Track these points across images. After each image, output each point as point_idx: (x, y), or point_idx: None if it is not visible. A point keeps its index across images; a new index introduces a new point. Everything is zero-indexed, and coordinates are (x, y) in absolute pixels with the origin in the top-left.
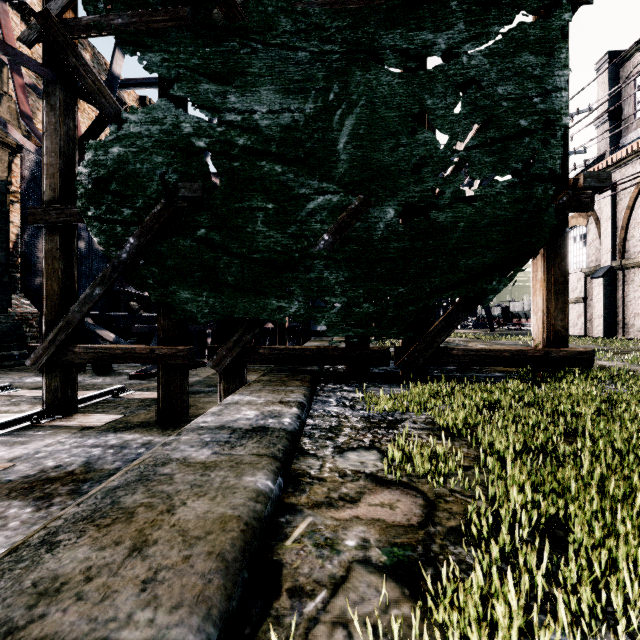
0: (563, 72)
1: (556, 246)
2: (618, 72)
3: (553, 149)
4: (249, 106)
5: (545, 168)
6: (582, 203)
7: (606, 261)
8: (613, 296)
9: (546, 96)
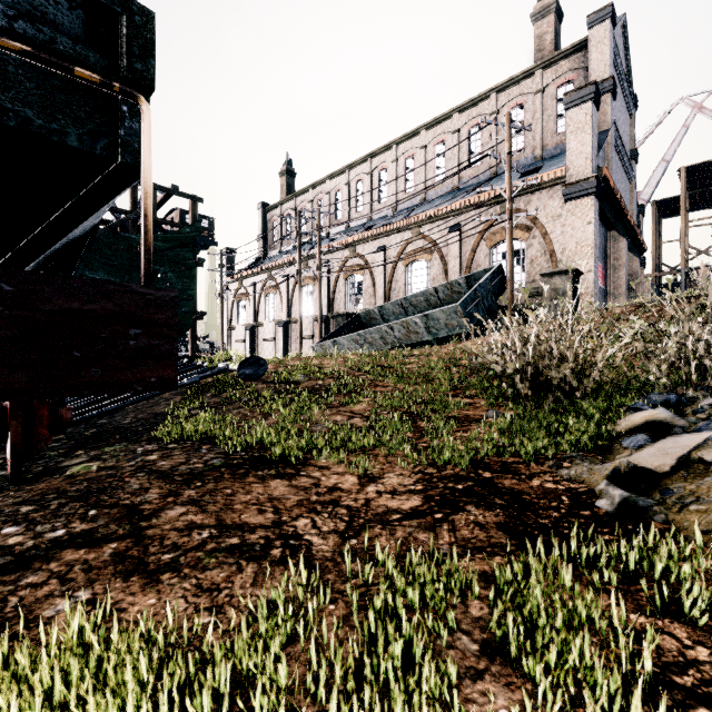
0: (195, 285)
1: (194, 329)
2: (267, 215)
3: (192, 305)
4: (94, 276)
5: (190, 309)
6: (200, 319)
7: (252, 322)
8: (254, 340)
9: (191, 291)
